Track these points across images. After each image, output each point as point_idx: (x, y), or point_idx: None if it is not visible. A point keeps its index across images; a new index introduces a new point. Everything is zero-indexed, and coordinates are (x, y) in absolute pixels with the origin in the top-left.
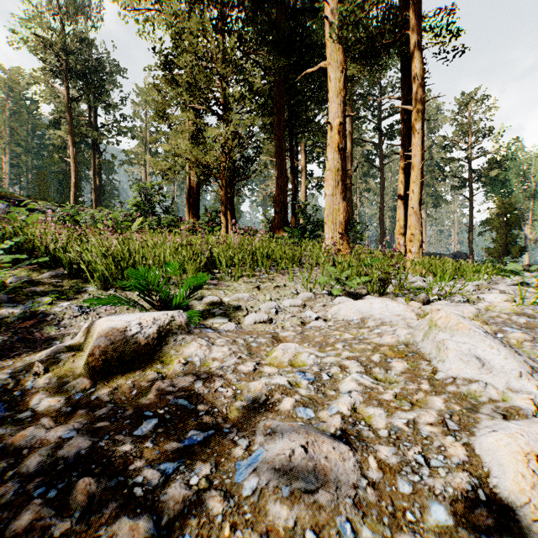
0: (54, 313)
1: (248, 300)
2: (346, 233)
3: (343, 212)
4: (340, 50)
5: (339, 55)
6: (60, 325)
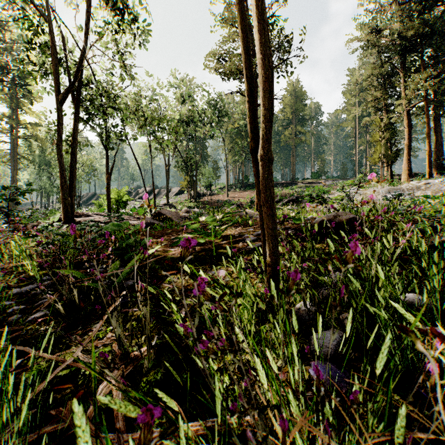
0: None
1: None
2: (409, 174)
3: (407, 168)
4: (406, 120)
5: (406, 121)
6: None
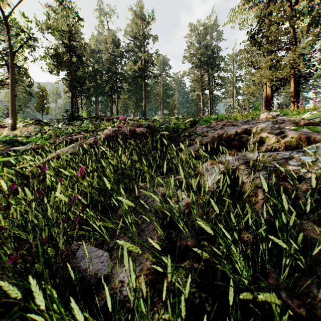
0: None
1: None
2: None
3: None
4: None
5: None
6: None
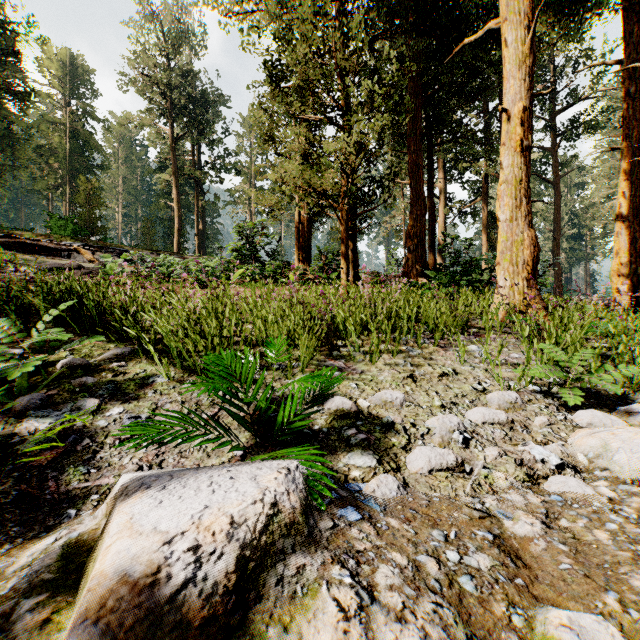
0: (92, 432)
1: (402, 406)
2: (534, 277)
3: (529, 245)
4: None
5: (522, 2)
6: (92, 463)
